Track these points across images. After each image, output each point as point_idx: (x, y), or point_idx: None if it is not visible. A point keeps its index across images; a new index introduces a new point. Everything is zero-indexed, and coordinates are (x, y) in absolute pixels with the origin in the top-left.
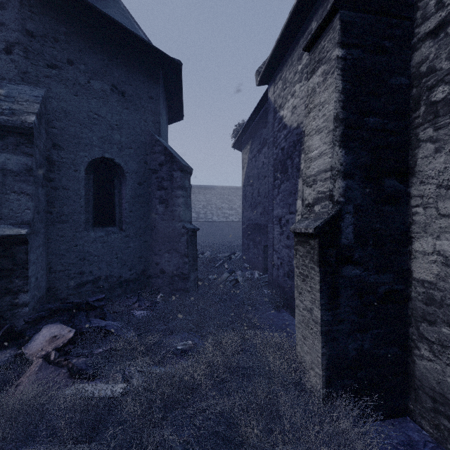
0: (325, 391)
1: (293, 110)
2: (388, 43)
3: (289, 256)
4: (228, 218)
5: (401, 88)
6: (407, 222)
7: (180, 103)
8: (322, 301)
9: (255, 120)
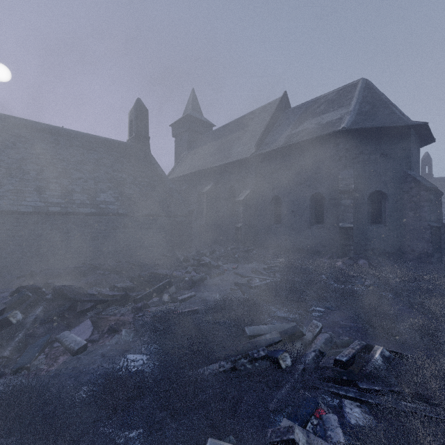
0: None
1: None
2: None
3: None
4: None
5: None
6: None
7: (429, 136)
8: None
9: None
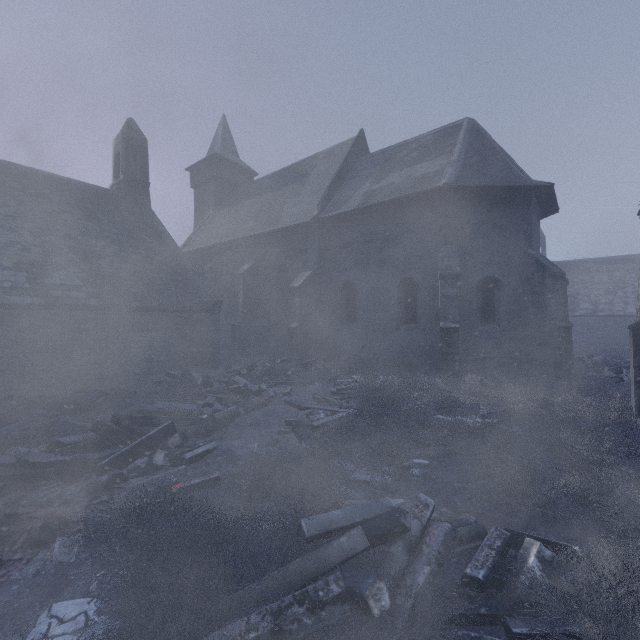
0: (637, 414)
1: None
2: None
3: None
4: None
5: None
6: None
7: (553, 203)
8: (634, 365)
9: None
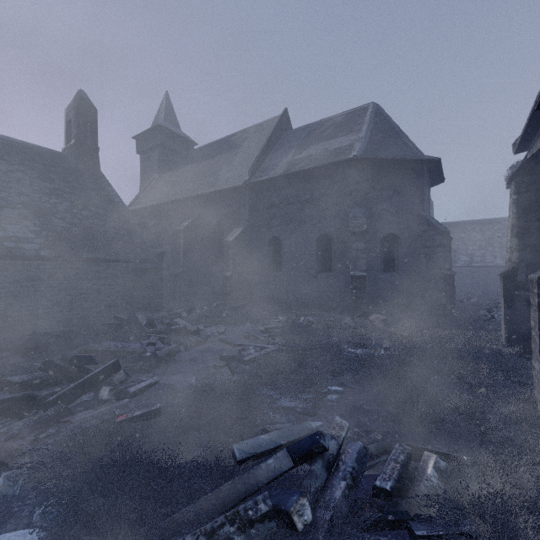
0: (506, 344)
1: None
2: None
3: None
4: None
5: None
6: None
7: (440, 175)
8: (504, 305)
9: None
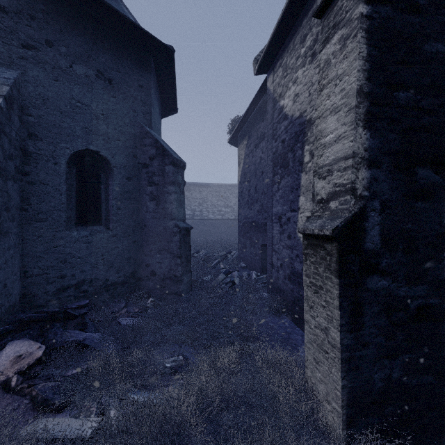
0: (346, 434)
1: (295, 98)
2: (422, 1)
3: (290, 258)
4: (224, 215)
5: (438, 57)
6: (443, 222)
7: (173, 95)
8: (342, 321)
9: (252, 114)
